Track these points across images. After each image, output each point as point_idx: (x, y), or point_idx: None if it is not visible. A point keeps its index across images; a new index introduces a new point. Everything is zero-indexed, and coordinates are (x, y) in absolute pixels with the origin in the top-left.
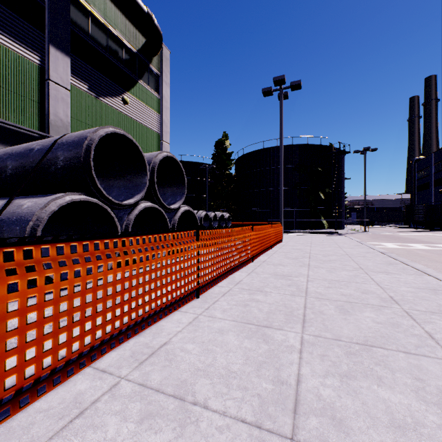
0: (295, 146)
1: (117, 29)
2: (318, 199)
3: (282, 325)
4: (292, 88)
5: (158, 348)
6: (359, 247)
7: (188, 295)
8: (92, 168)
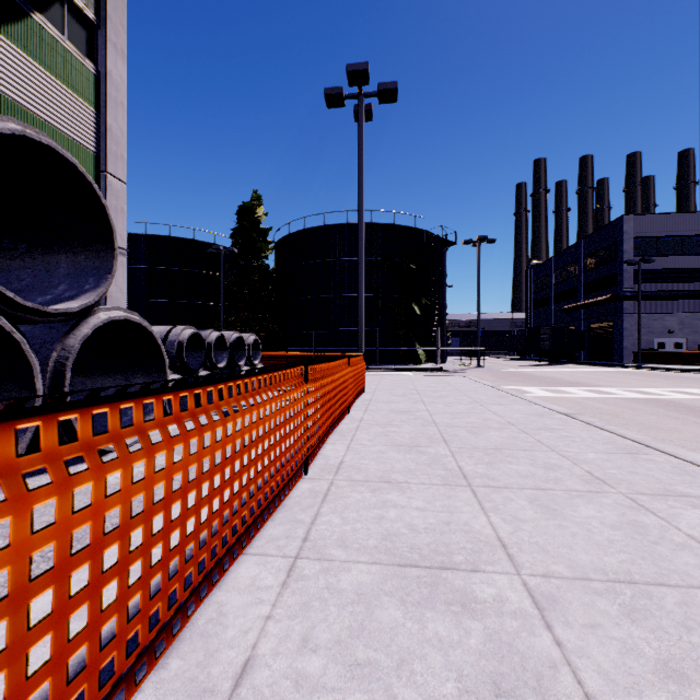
0: (377, 226)
1: None
2: (411, 316)
3: None
4: (381, 96)
5: None
6: (510, 401)
7: None
8: None
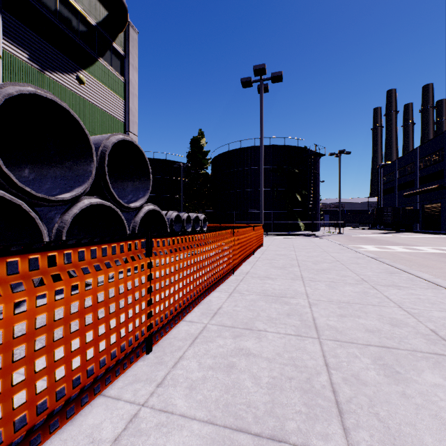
0: (273, 147)
1: None
2: (295, 201)
3: (305, 430)
4: (273, 79)
5: None
6: (345, 251)
7: (130, 353)
8: None
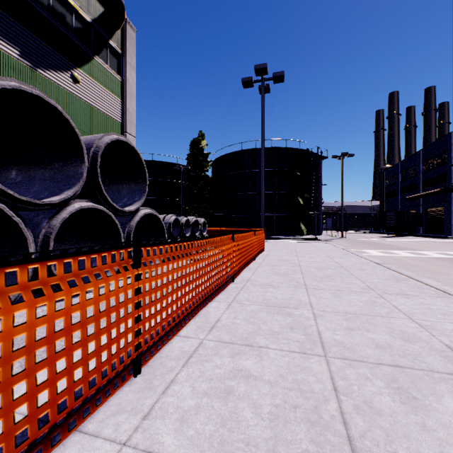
0: (275, 149)
1: None
2: (297, 205)
3: None
4: (274, 79)
5: None
6: (349, 256)
7: (114, 378)
8: None
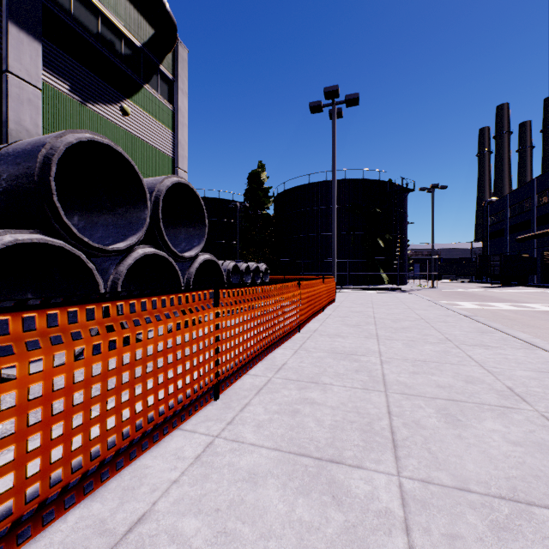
0: (349, 181)
1: (112, 12)
2: (377, 248)
3: (361, 456)
4: (347, 103)
5: (123, 534)
6: (434, 308)
7: (200, 397)
8: (54, 193)
